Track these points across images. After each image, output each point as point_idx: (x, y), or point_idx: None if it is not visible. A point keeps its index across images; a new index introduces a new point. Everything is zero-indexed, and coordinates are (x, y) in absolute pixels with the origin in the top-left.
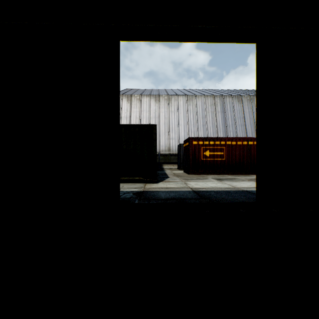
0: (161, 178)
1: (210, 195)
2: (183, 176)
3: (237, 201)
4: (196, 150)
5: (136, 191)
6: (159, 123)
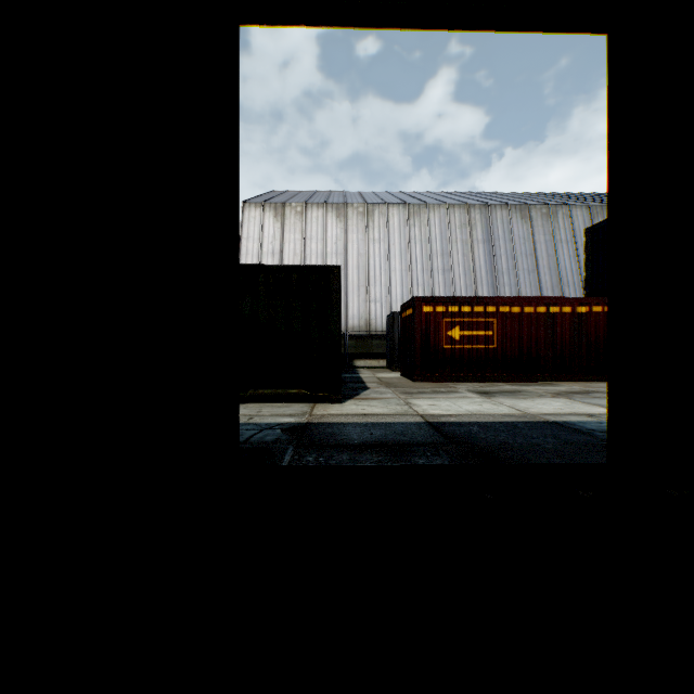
0: (350, 391)
1: (470, 433)
2: (401, 386)
3: (538, 450)
4: (431, 327)
5: (291, 423)
6: (347, 266)
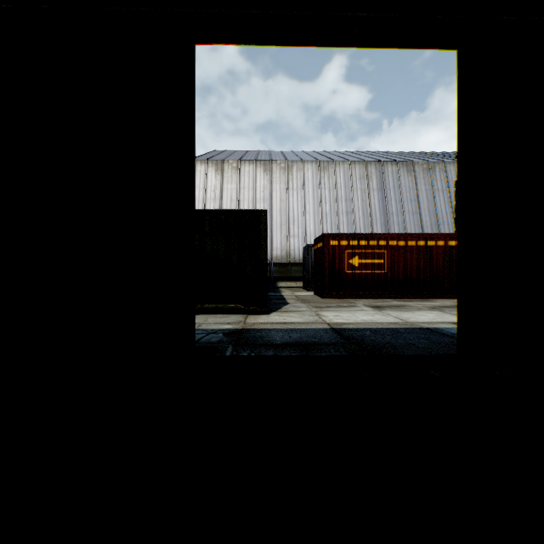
0: (274, 305)
1: (364, 336)
2: (313, 302)
3: (413, 348)
4: (336, 256)
5: (230, 329)
6: (271, 209)
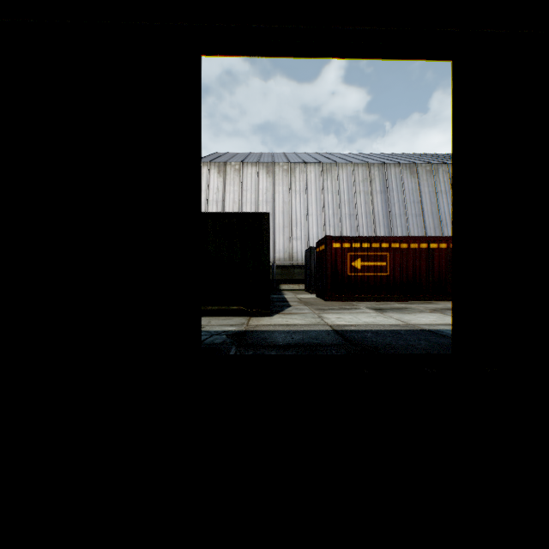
0: (277, 308)
1: (365, 338)
2: (316, 304)
3: (413, 349)
4: (339, 259)
5: (233, 330)
6: (274, 211)
